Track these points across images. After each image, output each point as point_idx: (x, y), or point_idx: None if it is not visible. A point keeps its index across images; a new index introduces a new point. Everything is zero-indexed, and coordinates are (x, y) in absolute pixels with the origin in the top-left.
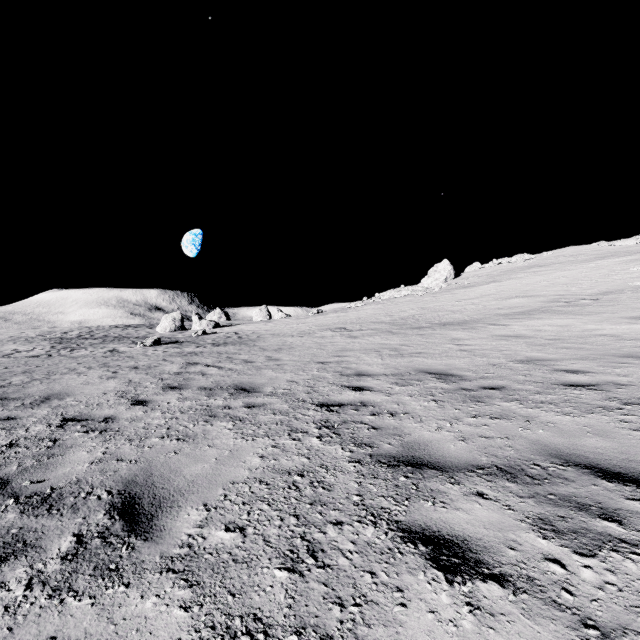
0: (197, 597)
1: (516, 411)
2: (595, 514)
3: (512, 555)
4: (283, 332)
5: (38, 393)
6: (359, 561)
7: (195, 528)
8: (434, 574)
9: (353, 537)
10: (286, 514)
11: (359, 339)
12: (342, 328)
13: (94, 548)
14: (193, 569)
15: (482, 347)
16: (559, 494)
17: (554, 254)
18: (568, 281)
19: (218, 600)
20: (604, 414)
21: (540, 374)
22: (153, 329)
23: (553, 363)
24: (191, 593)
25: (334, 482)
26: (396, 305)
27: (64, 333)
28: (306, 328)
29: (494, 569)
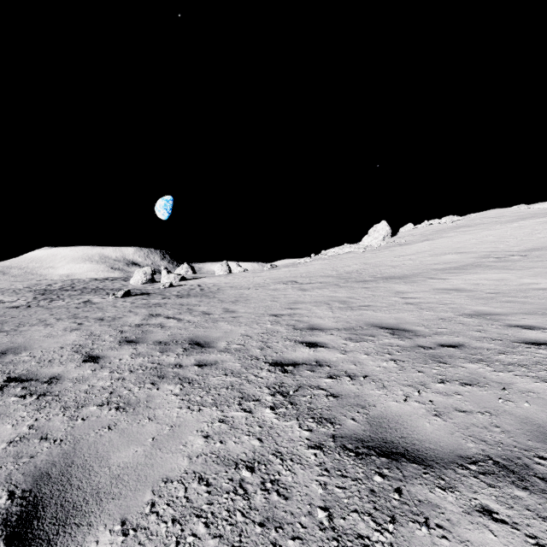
0: None
1: (486, 375)
2: None
3: None
4: (240, 285)
5: None
6: None
7: None
8: None
9: None
10: (228, 546)
11: (309, 292)
12: (293, 281)
13: None
14: None
15: (427, 300)
16: None
17: (479, 216)
18: (495, 239)
19: None
20: None
21: (495, 330)
22: (127, 282)
23: (503, 318)
24: None
25: (292, 482)
26: (341, 261)
27: (49, 285)
28: (261, 281)
29: None
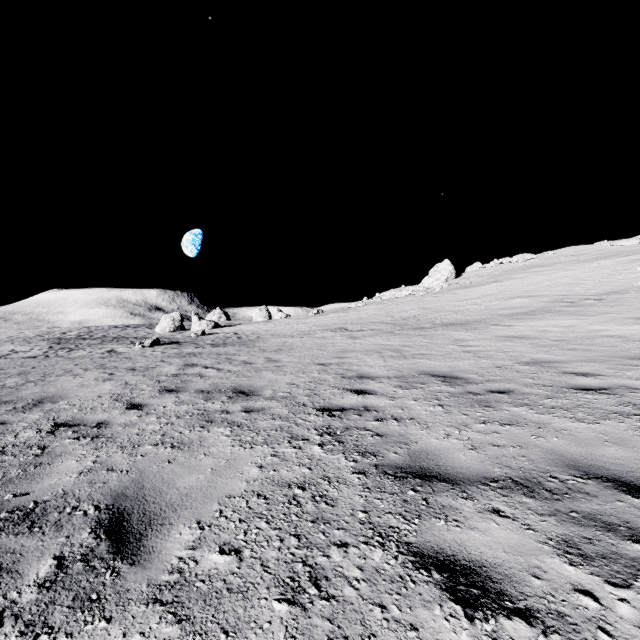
0: (186, 636)
1: (527, 417)
2: (624, 535)
3: (537, 585)
4: (283, 332)
5: (31, 396)
6: (367, 591)
7: (187, 550)
8: (452, 608)
9: (360, 562)
10: (286, 534)
11: (360, 340)
12: (343, 328)
13: (75, 573)
14: (183, 600)
15: (486, 348)
16: (582, 511)
17: (556, 254)
18: (571, 281)
19: (209, 639)
20: (620, 420)
21: (548, 377)
22: (152, 329)
23: (561, 365)
24: (179, 630)
25: (338, 496)
26: (397, 305)
27: (63, 333)
28: (306, 328)
29: (519, 602)
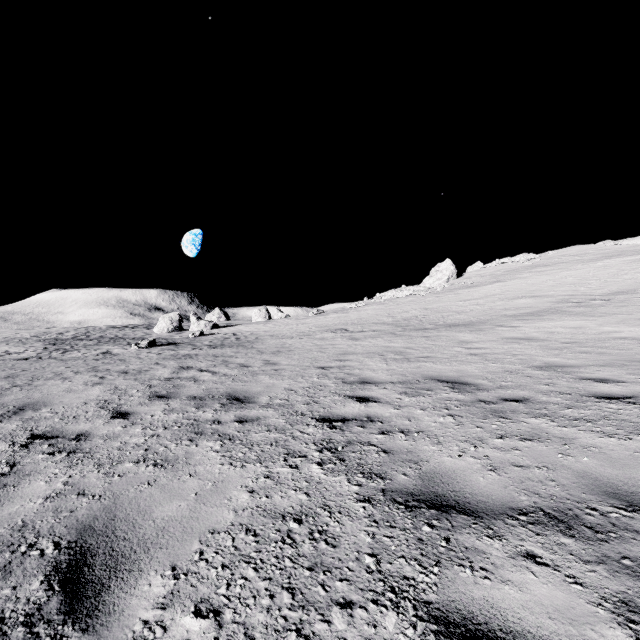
0: None
1: (549, 430)
2: None
3: None
4: (282, 333)
5: (14, 402)
6: None
7: (155, 610)
8: None
9: (369, 632)
10: (277, 586)
11: (361, 341)
12: (343, 329)
13: None
14: None
15: (493, 351)
16: (636, 558)
17: (558, 253)
18: (576, 281)
19: None
20: None
21: (565, 383)
22: (150, 330)
23: (576, 370)
24: None
25: (340, 533)
26: (398, 305)
27: (60, 334)
28: (306, 329)
29: None
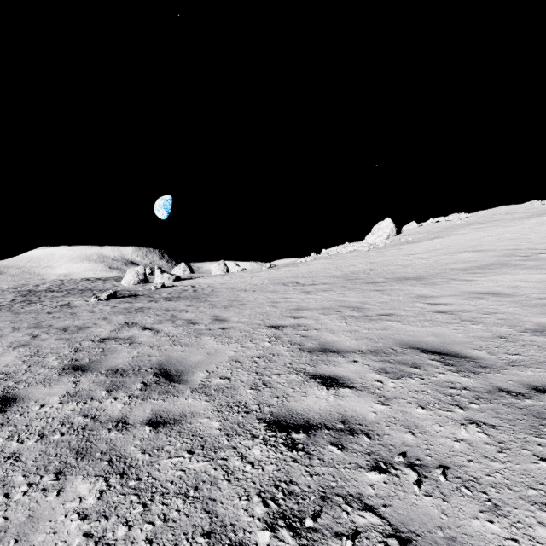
0: None
1: None
2: None
3: None
4: (237, 286)
5: None
6: None
7: None
8: None
9: None
10: None
11: (313, 295)
12: (294, 282)
13: None
14: None
15: (462, 308)
16: None
17: (489, 213)
18: (514, 236)
19: None
20: None
21: None
22: (119, 282)
23: None
24: None
25: None
26: (344, 260)
27: (36, 286)
28: (259, 282)
29: None
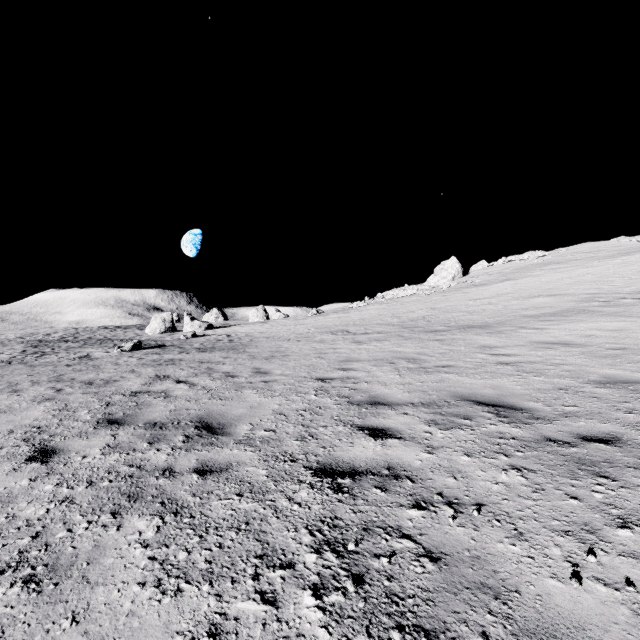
0: None
1: None
2: None
3: None
4: (279, 335)
5: None
6: None
7: None
8: None
9: None
10: None
11: (365, 345)
12: (344, 331)
13: None
14: None
15: (527, 359)
16: None
17: (569, 251)
18: (596, 278)
19: None
20: None
21: None
22: (143, 330)
23: None
24: None
25: None
26: (402, 305)
27: (46, 335)
28: (304, 330)
29: None
